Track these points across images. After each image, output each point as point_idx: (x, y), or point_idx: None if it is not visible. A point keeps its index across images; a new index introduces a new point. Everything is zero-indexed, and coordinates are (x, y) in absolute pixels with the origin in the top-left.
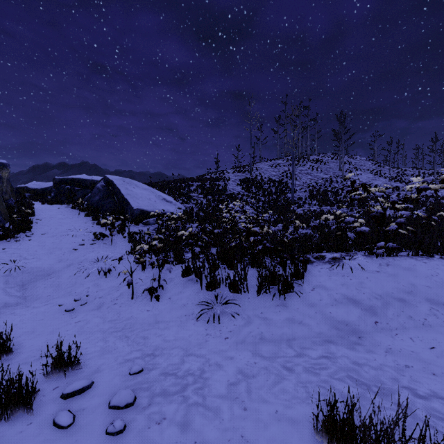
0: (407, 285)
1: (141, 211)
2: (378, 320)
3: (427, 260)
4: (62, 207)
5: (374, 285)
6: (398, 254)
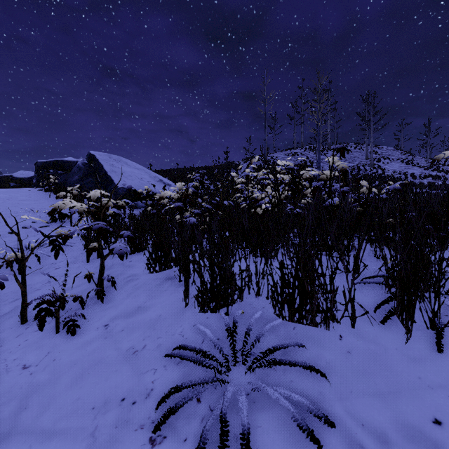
0: None
1: (128, 191)
2: None
3: None
4: (34, 189)
5: None
6: None
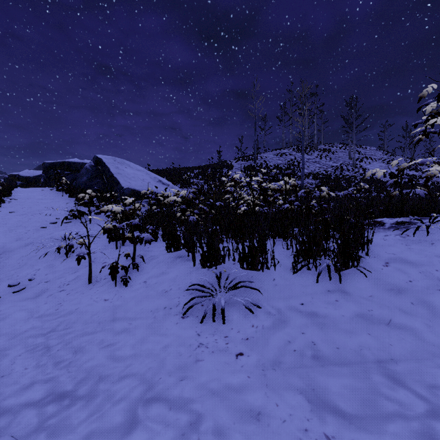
0: None
1: (132, 191)
2: None
3: None
4: (46, 189)
5: None
6: None
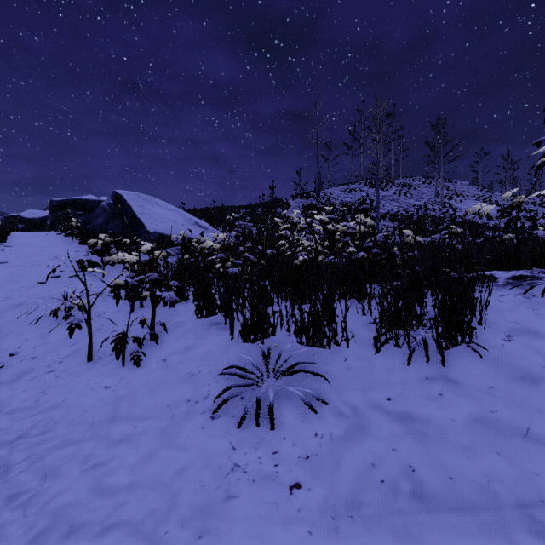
0: None
1: (160, 236)
2: None
3: None
4: (52, 233)
5: None
6: None
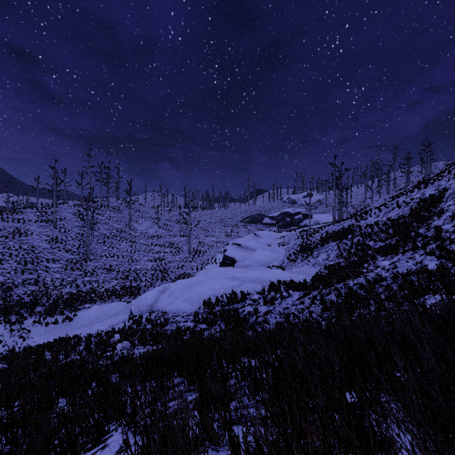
0: (103, 312)
1: None
2: (92, 322)
3: (112, 303)
4: None
5: (95, 313)
6: (108, 301)
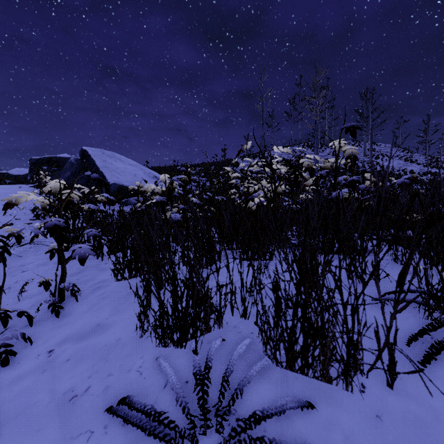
0: None
1: (120, 188)
2: None
3: None
4: (25, 186)
5: None
6: None
